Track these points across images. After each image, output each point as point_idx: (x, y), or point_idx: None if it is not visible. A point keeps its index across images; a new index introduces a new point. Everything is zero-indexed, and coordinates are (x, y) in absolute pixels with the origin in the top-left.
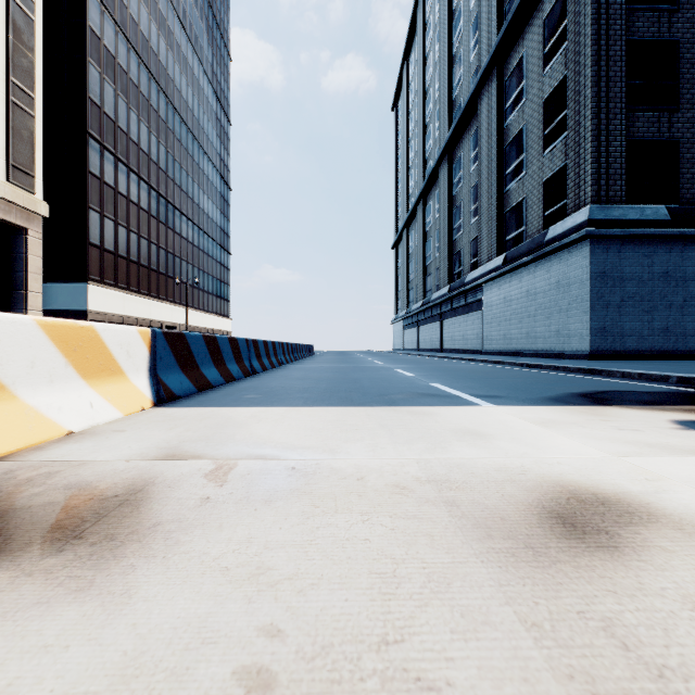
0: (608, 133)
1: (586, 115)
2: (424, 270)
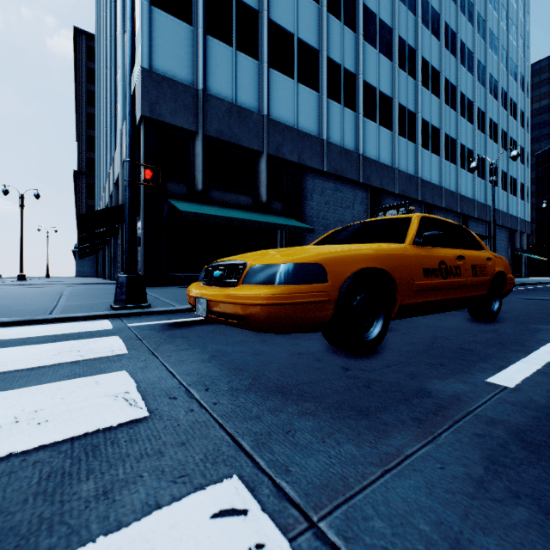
0: None
1: None
2: None
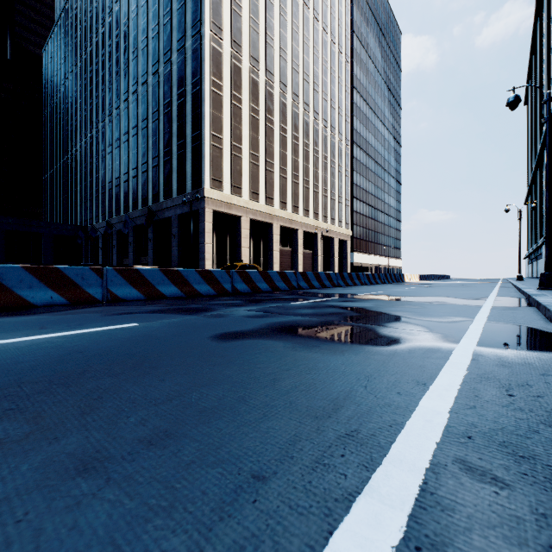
0: None
1: None
2: (535, 228)
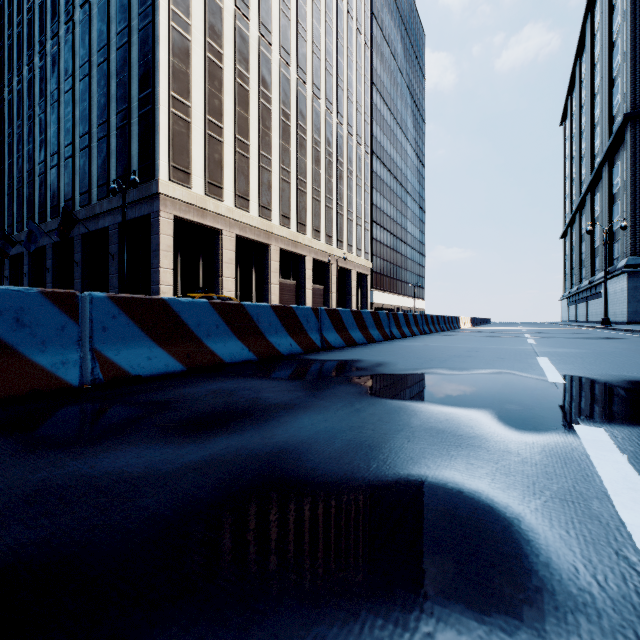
0: None
1: (629, 216)
2: (579, 263)
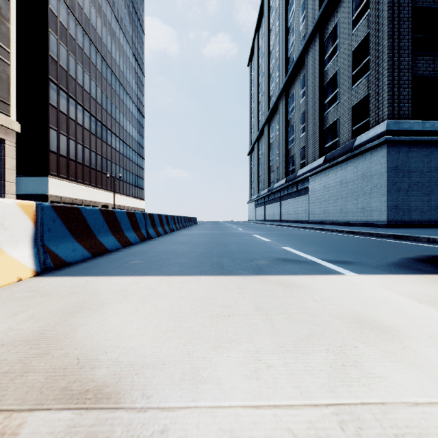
0: (399, 70)
1: (384, 59)
2: (268, 169)
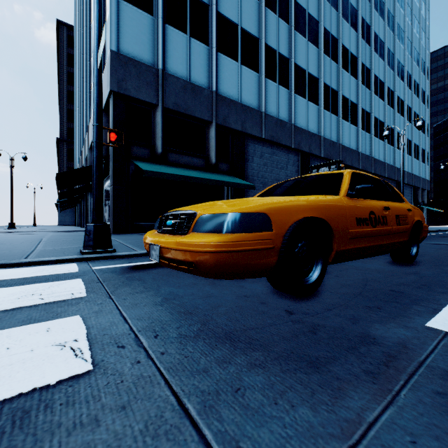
0: None
1: None
2: None
